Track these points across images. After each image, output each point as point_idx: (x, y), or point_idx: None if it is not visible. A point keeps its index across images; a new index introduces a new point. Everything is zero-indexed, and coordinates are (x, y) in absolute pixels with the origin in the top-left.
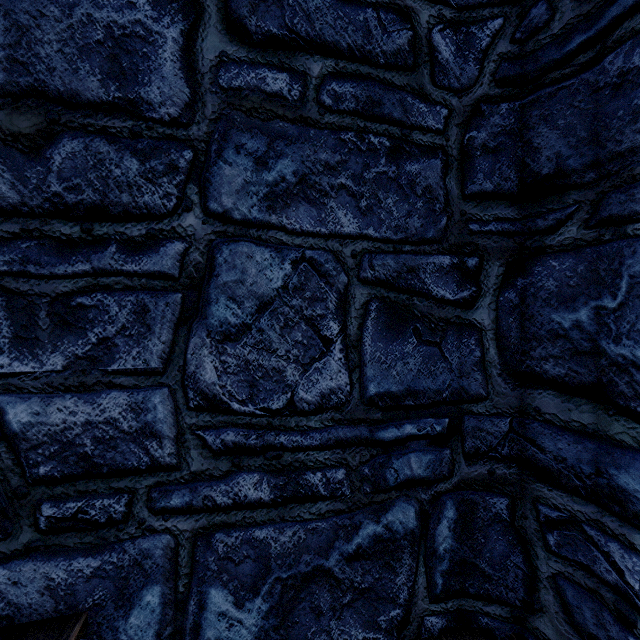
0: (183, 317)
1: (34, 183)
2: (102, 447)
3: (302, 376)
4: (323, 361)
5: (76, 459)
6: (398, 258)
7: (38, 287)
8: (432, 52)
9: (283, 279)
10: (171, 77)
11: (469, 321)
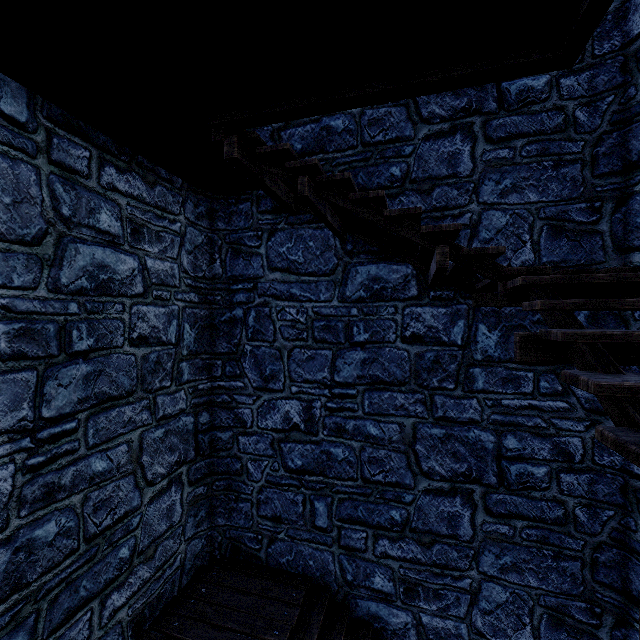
0: (470, 603)
1: (428, 556)
2: (446, 635)
3: (513, 633)
4: (522, 631)
5: (439, 636)
6: (557, 599)
7: (429, 585)
8: (575, 517)
9: (506, 598)
10: (467, 527)
11: (596, 634)
